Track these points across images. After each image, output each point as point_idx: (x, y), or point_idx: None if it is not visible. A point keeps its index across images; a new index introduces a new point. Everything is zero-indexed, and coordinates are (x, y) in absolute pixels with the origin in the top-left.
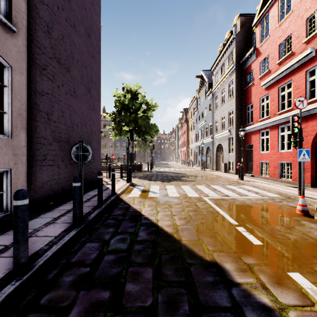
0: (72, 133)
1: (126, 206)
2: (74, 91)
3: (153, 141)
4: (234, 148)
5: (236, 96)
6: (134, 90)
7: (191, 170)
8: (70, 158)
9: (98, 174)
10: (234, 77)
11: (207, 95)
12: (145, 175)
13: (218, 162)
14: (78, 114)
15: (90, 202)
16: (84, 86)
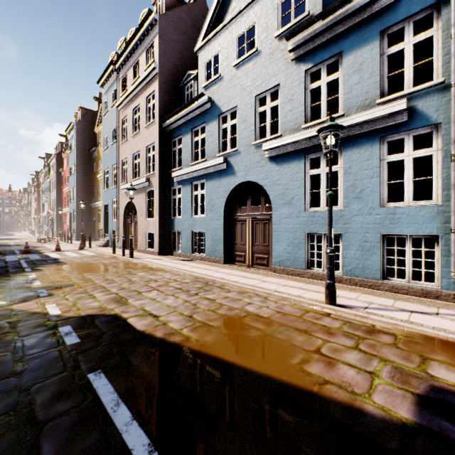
0: None
1: None
2: None
3: None
4: (56, 221)
5: (57, 190)
6: None
7: (29, 237)
8: None
9: None
10: (56, 179)
11: (47, 178)
12: None
13: None
14: None
15: None
16: None
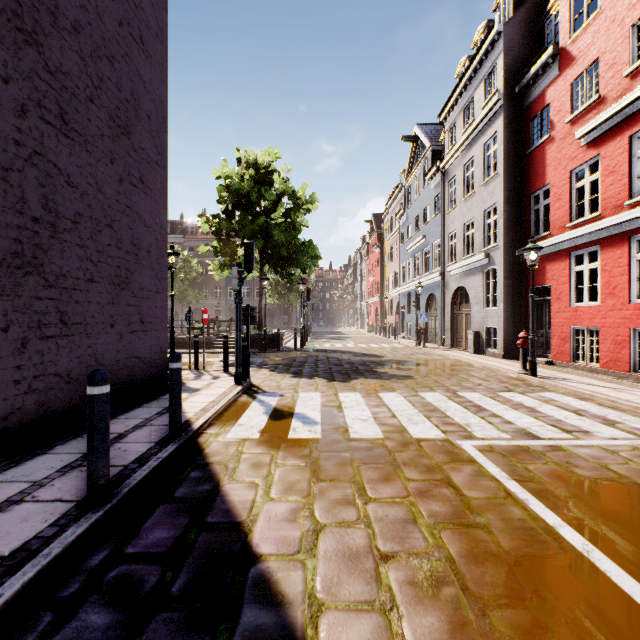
0: (50, 242)
1: (203, 493)
2: (62, 114)
3: (307, 281)
4: (499, 296)
5: (505, 171)
6: (263, 164)
7: (393, 347)
8: (43, 319)
9: (89, 381)
10: (500, 126)
11: (429, 177)
12: (287, 359)
13: (455, 328)
14: (77, 188)
15: (77, 476)
16: (105, 113)
